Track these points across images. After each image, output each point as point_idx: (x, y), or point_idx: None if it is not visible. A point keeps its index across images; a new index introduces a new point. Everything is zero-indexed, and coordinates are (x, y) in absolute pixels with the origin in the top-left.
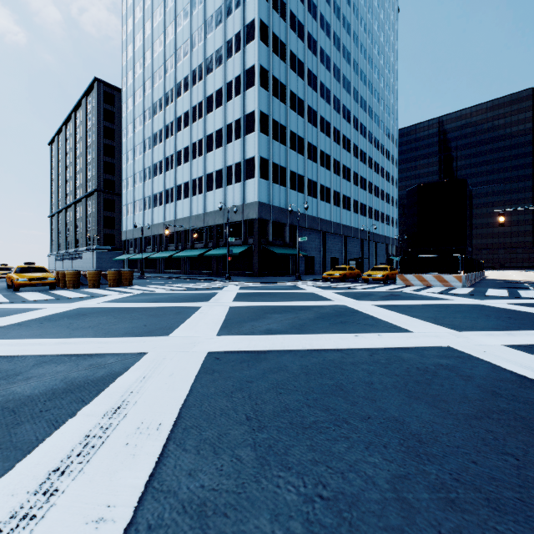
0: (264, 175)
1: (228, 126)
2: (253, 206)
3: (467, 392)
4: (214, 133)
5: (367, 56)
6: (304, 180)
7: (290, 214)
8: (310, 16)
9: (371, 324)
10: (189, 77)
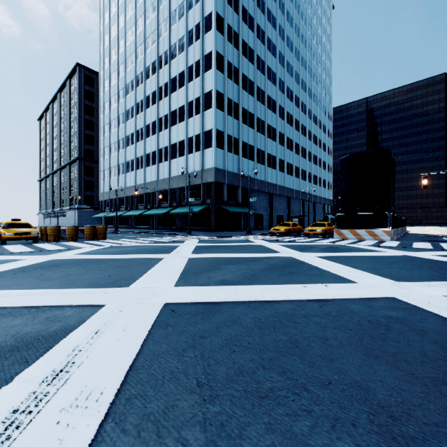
0: (220, 145)
1: (189, 103)
2: (210, 171)
3: (426, 349)
4: (178, 110)
5: (307, 45)
6: (254, 150)
7: (242, 179)
8: (259, 10)
9: (317, 274)
10: (156, 62)
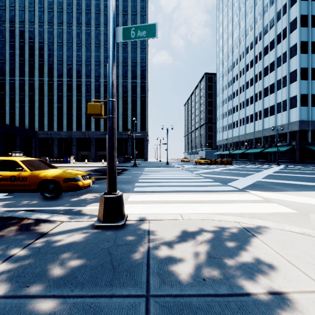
0: (303, 104)
1: (277, 81)
2: (295, 123)
3: None
4: (269, 86)
5: None
6: None
7: None
8: None
9: None
10: (253, 60)
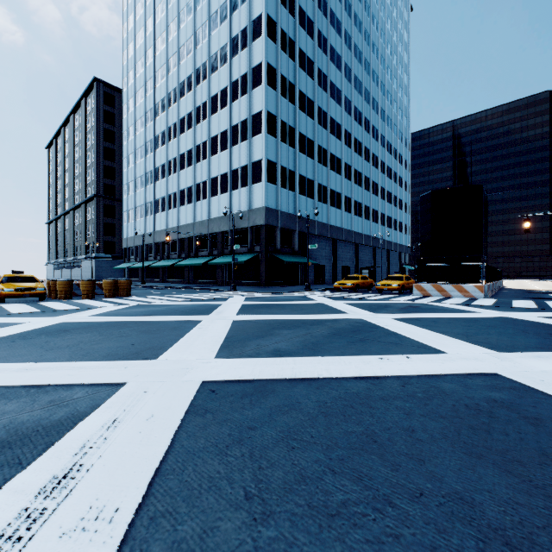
0: (271, 179)
1: (233, 127)
2: (260, 212)
3: (544, 445)
4: (219, 135)
5: (379, 56)
6: (313, 185)
7: (299, 221)
8: (320, 12)
9: (395, 342)
10: (193, 76)
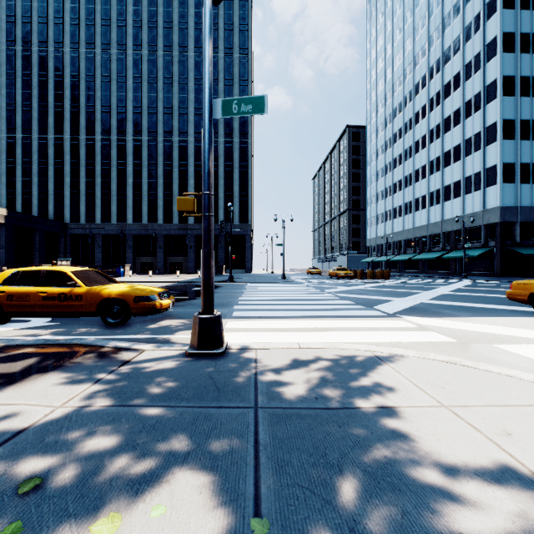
0: (508, 179)
1: (466, 141)
2: (494, 211)
3: None
4: (452, 150)
5: None
6: None
7: None
8: None
9: None
10: (426, 105)
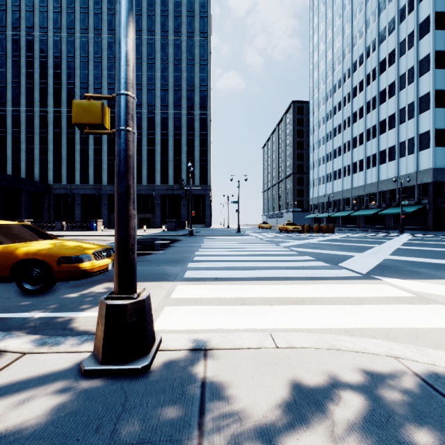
0: (440, 144)
1: (400, 110)
2: (427, 172)
3: None
4: (387, 118)
5: None
6: None
7: None
8: None
9: None
10: (364, 80)
